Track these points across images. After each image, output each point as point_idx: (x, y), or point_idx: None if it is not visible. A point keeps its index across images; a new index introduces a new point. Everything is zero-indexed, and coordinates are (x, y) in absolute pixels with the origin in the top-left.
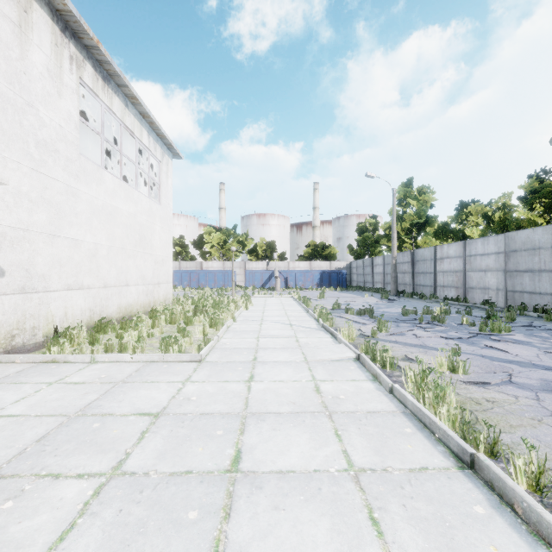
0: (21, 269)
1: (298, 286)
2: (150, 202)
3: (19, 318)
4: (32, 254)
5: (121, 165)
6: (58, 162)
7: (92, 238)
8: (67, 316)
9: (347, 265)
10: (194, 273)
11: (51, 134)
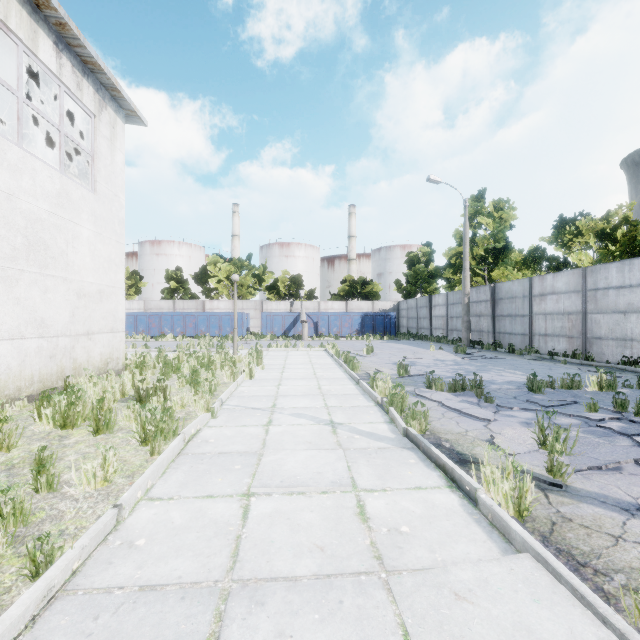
0: None
1: (333, 334)
2: (63, 180)
3: None
4: None
5: None
6: None
7: None
8: None
9: (394, 306)
10: (191, 316)
11: None
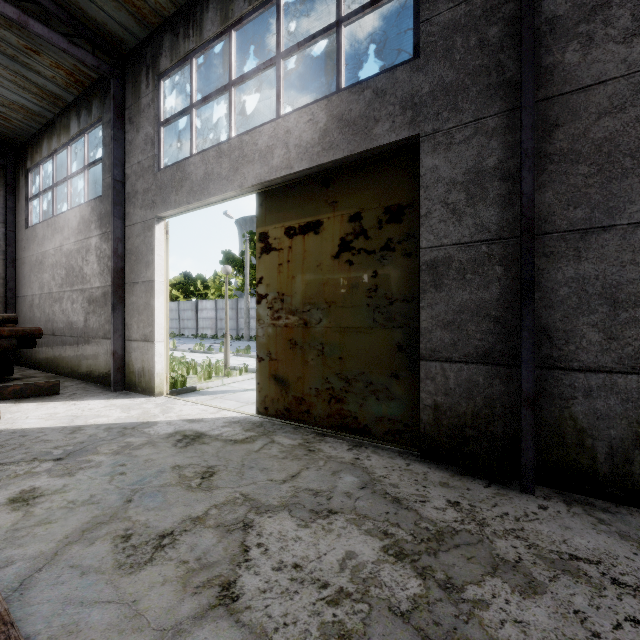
0: None
1: None
2: None
3: None
4: None
5: None
6: None
7: None
8: None
9: None
10: None
11: None
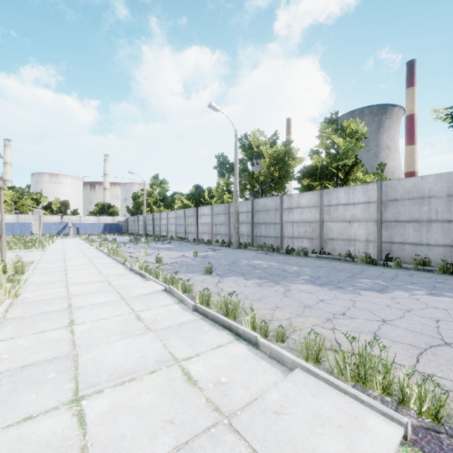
0: None
1: (88, 233)
2: None
3: None
4: None
5: None
6: None
7: None
8: None
9: (125, 219)
10: None
11: None
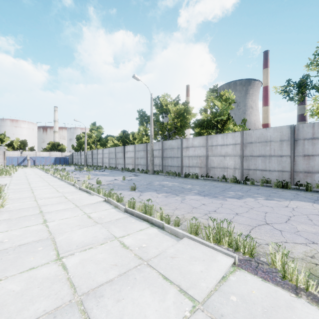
0: None
1: (42, 164)
2: None
3: None
4: None
5: None
6: None
7: None
8: None
9: (71, 154)
10: None
11: None
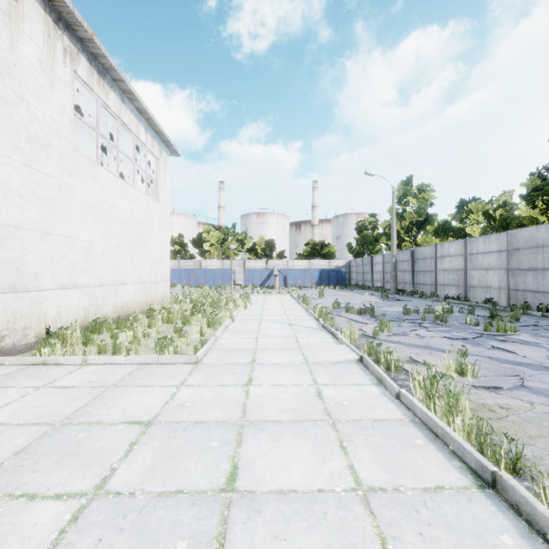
0: (12, 267)
1: (297, 285)
2: (147, 199)
3: (9, 318)
4: (23, 251)
5: (117, 161)
6: (50, 157)
7: (87, 236)
8: (61, 315)
9: (346, 263)
10: (193, 272)
11: (43, 128)
